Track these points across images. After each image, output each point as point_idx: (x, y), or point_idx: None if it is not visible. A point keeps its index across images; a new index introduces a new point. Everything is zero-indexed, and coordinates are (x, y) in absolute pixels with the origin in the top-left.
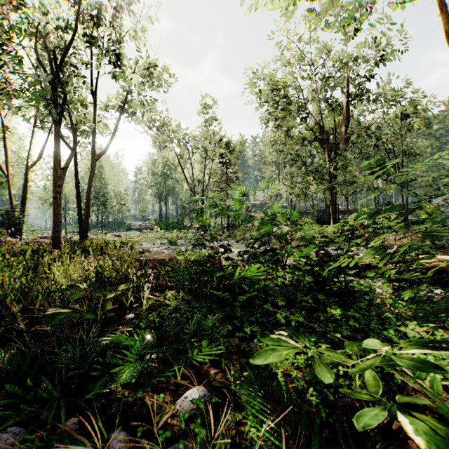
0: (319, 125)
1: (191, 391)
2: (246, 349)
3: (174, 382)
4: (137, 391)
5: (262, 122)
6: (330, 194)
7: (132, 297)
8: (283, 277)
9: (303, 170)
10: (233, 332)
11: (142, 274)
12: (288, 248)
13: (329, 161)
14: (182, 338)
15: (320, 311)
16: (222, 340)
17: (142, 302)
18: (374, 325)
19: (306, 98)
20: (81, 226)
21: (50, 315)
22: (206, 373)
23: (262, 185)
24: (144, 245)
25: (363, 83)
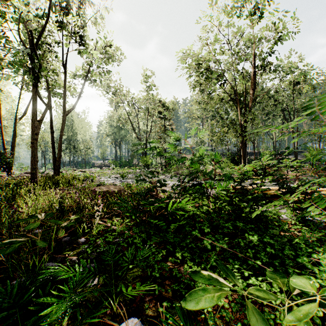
0: (233, 90)
1: (125, 324)
2: (177, 276)
3: (110, 312)
4: (74, 322)
5: (190, 87)
6: (241, 141)
7: (84, 223)
8: (207, 205)
9: (220, 123)
10: (166, 256)
11: (96, 203)
12: (212, 183)
13: (240, 115)
14: (120, 265)
15: (238, 235)
16: (156, 266)
17: (94, 227)
18: (288, 251)
19: (223, 69)
20: (54, 165)
21: (6, 244)
22: (141, 300)
23: (191, 132)
24: (102, 178)
25: (266, 57)
